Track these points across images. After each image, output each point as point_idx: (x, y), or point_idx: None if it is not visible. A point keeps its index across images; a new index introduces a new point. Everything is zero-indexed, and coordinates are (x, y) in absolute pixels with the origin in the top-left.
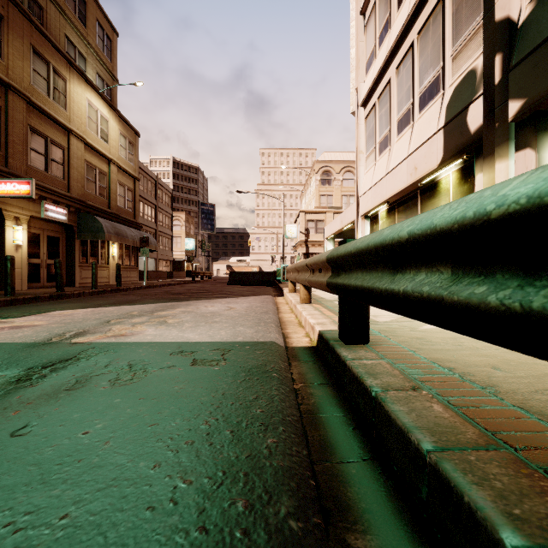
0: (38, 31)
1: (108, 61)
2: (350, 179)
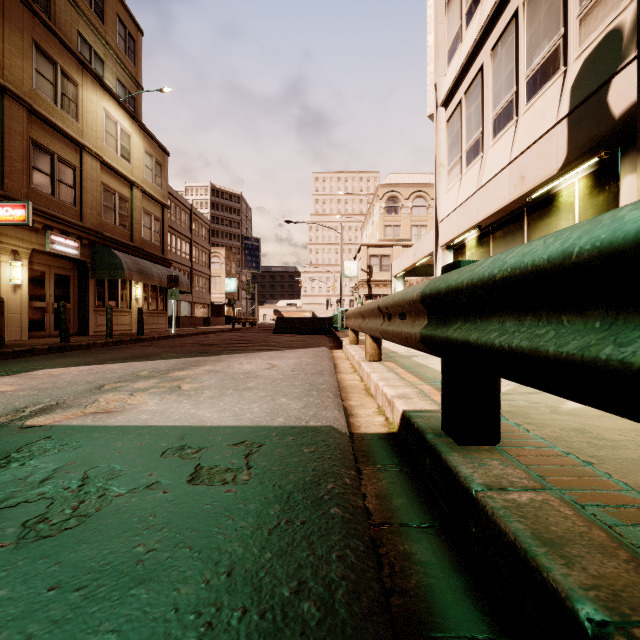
0: (43, 23)
1: (131, 65)
2: (421, 206)
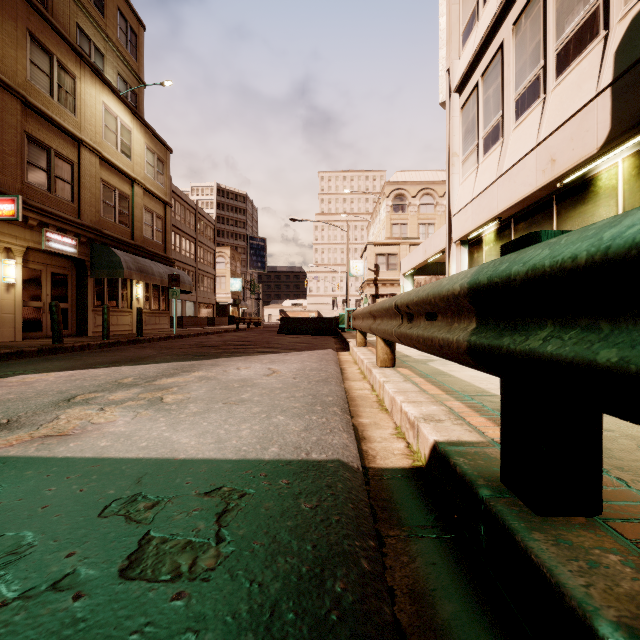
0: (38, 13)
1: (132, 59)
2: (429, 204)
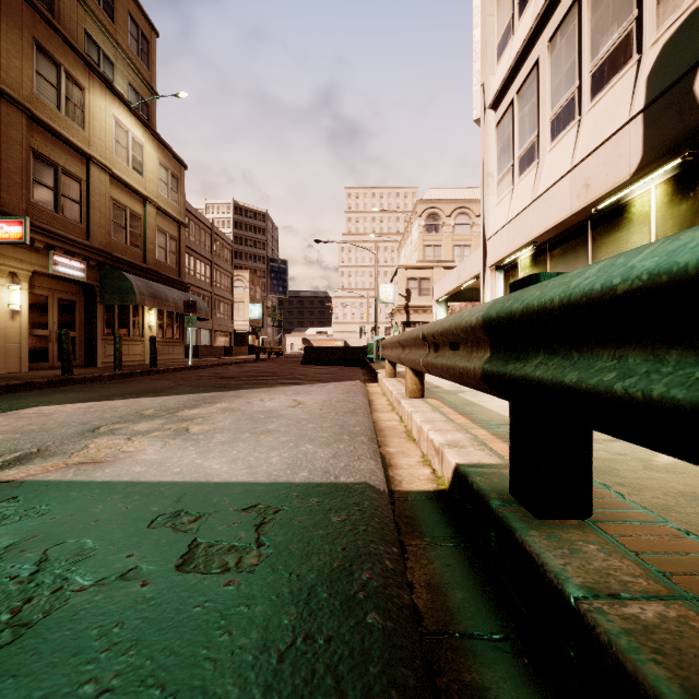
0: (44, 20)
1: (144, 68)
2: (465, 224)
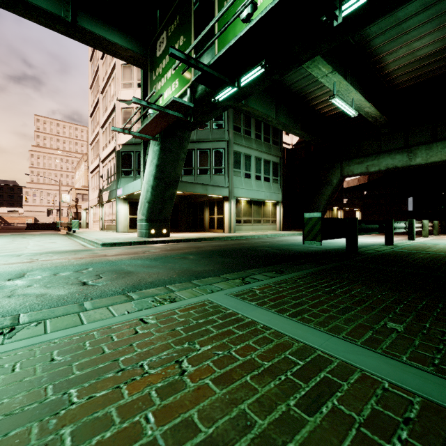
0: None
1: None
2: None
